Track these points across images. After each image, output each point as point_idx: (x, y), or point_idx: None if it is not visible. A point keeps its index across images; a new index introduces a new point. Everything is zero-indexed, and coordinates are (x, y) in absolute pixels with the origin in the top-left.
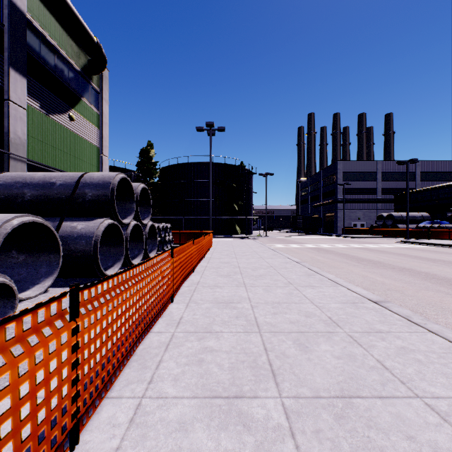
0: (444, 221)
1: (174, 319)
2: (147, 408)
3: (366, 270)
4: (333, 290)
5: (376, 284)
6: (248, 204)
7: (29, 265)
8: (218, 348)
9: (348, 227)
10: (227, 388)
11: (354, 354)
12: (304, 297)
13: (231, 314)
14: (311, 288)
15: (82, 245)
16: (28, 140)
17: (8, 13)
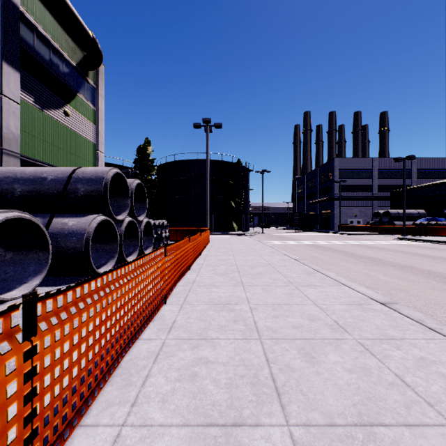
0: (441, 218)
1: (166, 323)
2: (127, 441)
3: (367, 268)
4: (336, 290)
5: (378, 283)
6: (245, 201)
7: (16, 264)
8: (214, 359)
9: (344, 223)
10: (223, 412)
11: (369, 367)
12: (306, 298)
13: (228, 317)
14: (312, 288)
15: (73, 242)
16: (22, 135)
17: (0, 5)
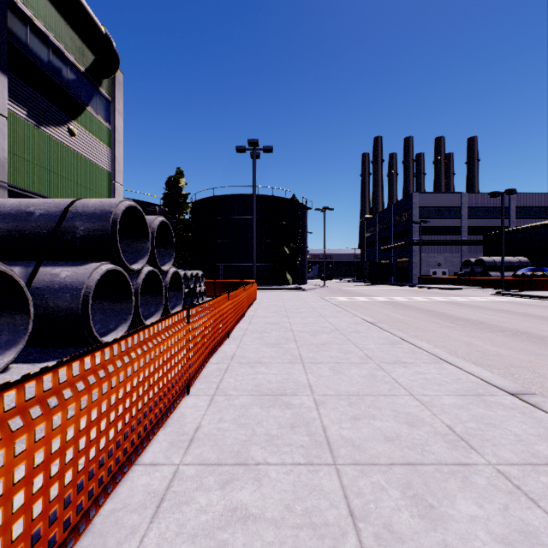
0: None
1: (185, 431)
2: None
3: (468, 334)
4: (437, 370)
5: (489, 357)
6: (302, 247)
7: None
8: (258, 510)
9: (426, 275)
10: None
11: (535, 531)
12: (396, 384)
13: (282, 420)
14: (402, 366)
15: (66, 300)
16: (10, 158)
17: None
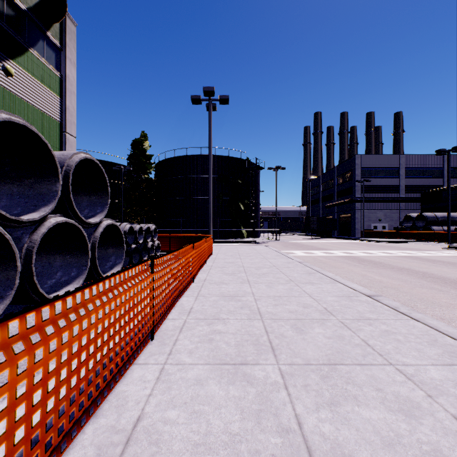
0: None
1: None
2: None
3: None
4: None
5: None
6: (256, 203)
7: None
8: None
9: (368, 229)
10: None
11: None
12: None
13: None
14: None
15: None
16: None
17: None
